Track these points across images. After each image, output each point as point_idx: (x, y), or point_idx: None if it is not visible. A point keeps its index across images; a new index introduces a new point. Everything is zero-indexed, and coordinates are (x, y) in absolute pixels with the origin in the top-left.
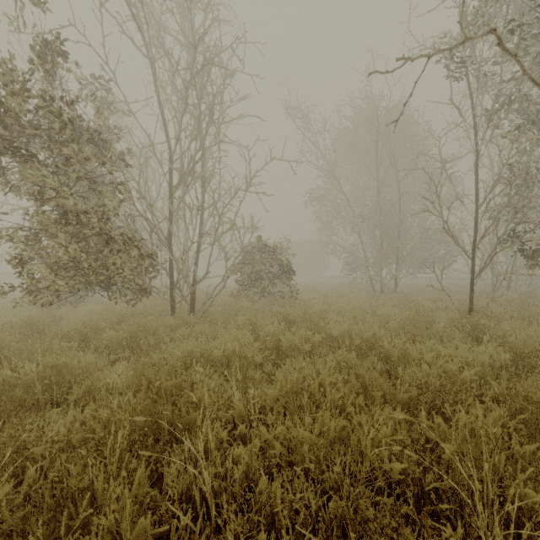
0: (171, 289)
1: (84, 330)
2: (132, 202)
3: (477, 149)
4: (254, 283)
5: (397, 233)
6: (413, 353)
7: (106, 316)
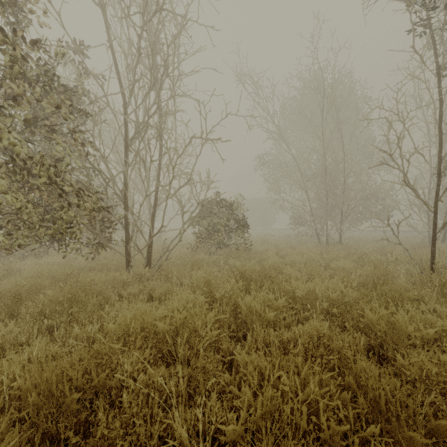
0: (126, 243)
1: (18, 291)
2: (84, 154)
3: (441, 98)
4: (211, 236)
5: (342, 189)
6: (408, 328)
7: (57, 271)
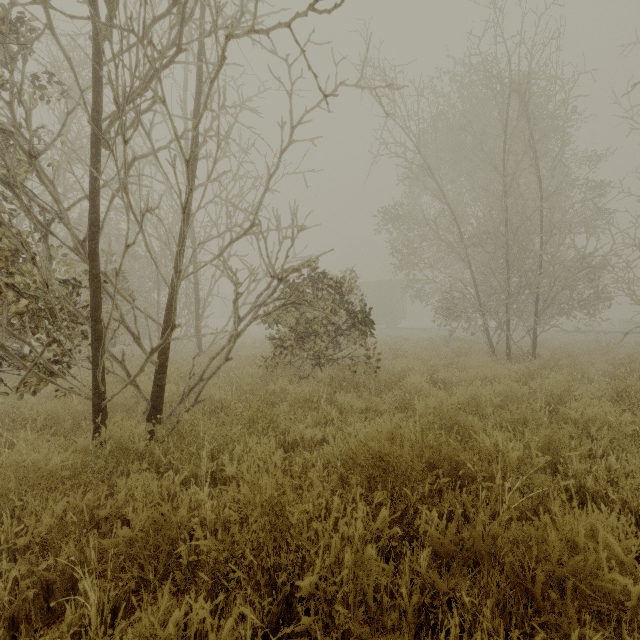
0: (93, 366)
1: None
2: None
3: None
4: (302, 343)
5: (539, 259)
6: None
7: None
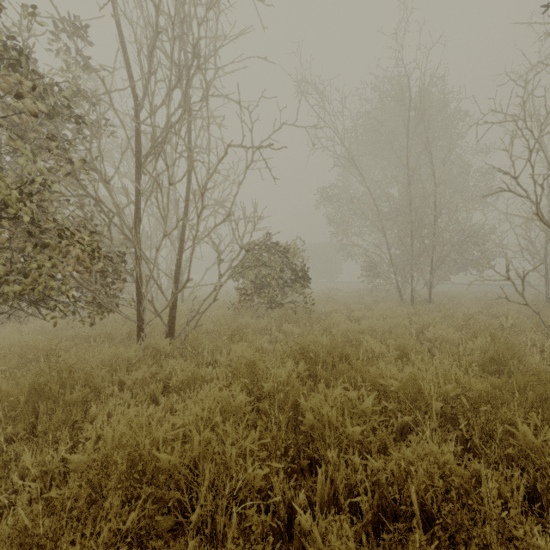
0: (138, 304)
1: None
2: (74, 175)
3: None
4: (259, 292)
5: (433, 230)
6: None
7: (35, 345)
